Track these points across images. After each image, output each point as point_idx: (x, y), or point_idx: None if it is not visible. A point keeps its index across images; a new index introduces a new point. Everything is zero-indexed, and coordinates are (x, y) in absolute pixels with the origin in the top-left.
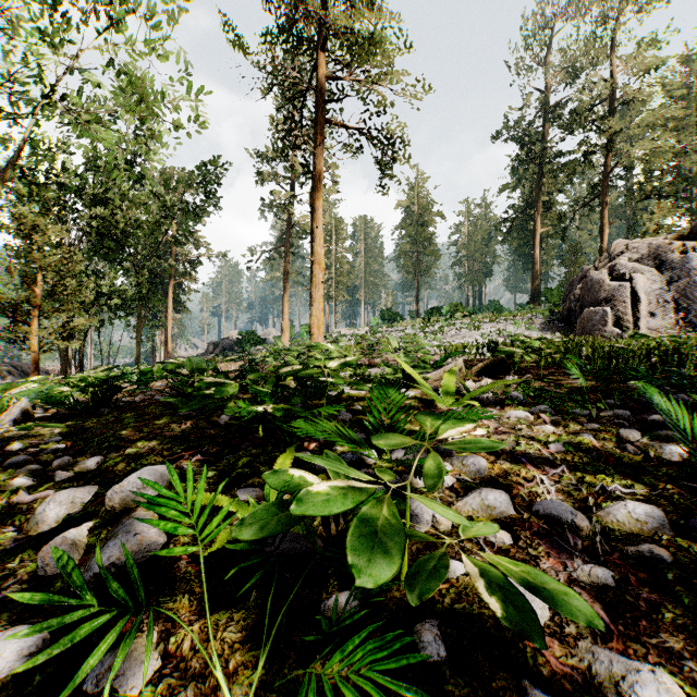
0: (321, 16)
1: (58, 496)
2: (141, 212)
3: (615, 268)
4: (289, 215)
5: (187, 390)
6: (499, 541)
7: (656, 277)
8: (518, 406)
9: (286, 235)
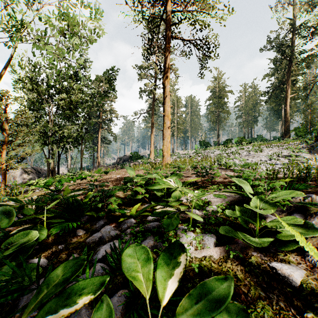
0: None
1: None
2: (80, 95)
3: None
4: (153, 95)
5: None
6: None
7: None
8: None
9: (152, 105)
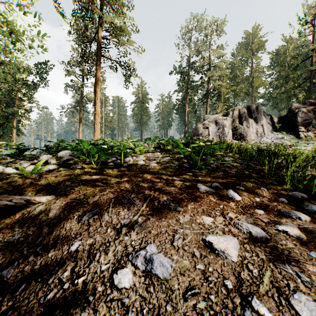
0: (99, 14)
1: (44, 155)
2: (2, 82)
3: (204, 124)
4: (82, 92)
5: (58, 147)
6: (140, 161)
7: (215, 127)
8: (157, 152)
9: (81, 101)
